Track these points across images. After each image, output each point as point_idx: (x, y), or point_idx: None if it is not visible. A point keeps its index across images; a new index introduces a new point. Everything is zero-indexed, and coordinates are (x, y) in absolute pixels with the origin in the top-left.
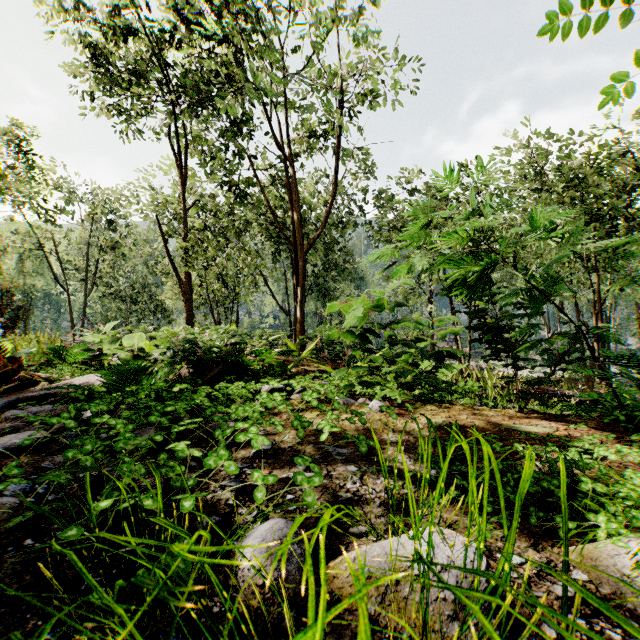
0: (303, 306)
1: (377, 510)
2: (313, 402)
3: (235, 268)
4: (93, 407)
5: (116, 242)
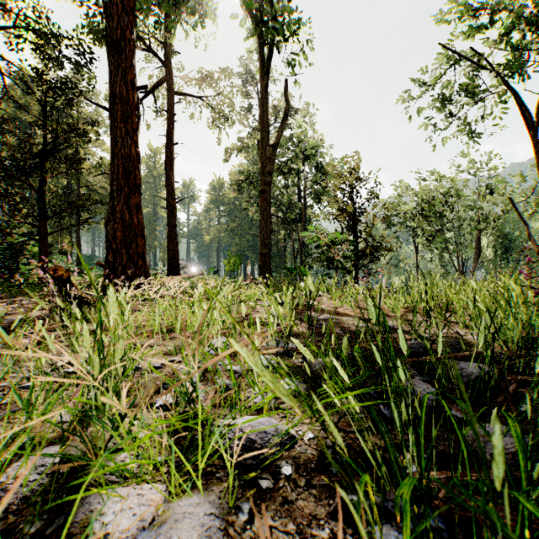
0: None
1: None
2: None
3: None
4: None
5: None
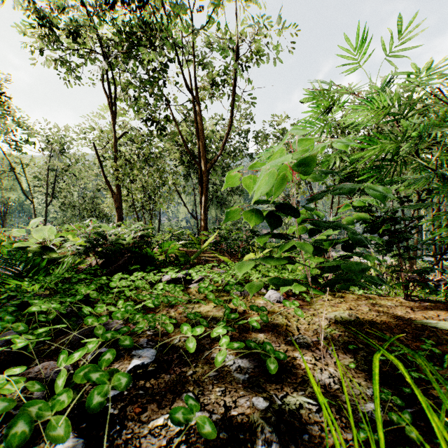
0: (206, 211)
1: None
2: (209, 295)
3: (155, 183)
4: None
5: (69, 166)
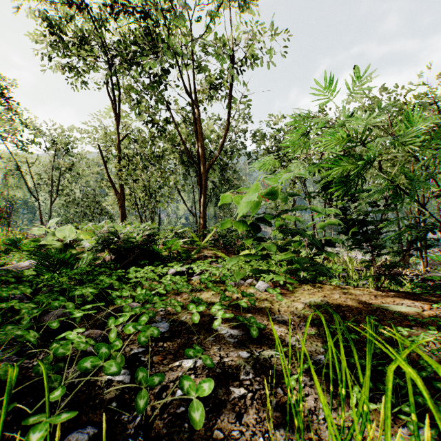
0: (205, 209)
1: (274, 414)
2: (209, 284)
3: (156, 182)
4: (5, 292)
5: (73, 165)
